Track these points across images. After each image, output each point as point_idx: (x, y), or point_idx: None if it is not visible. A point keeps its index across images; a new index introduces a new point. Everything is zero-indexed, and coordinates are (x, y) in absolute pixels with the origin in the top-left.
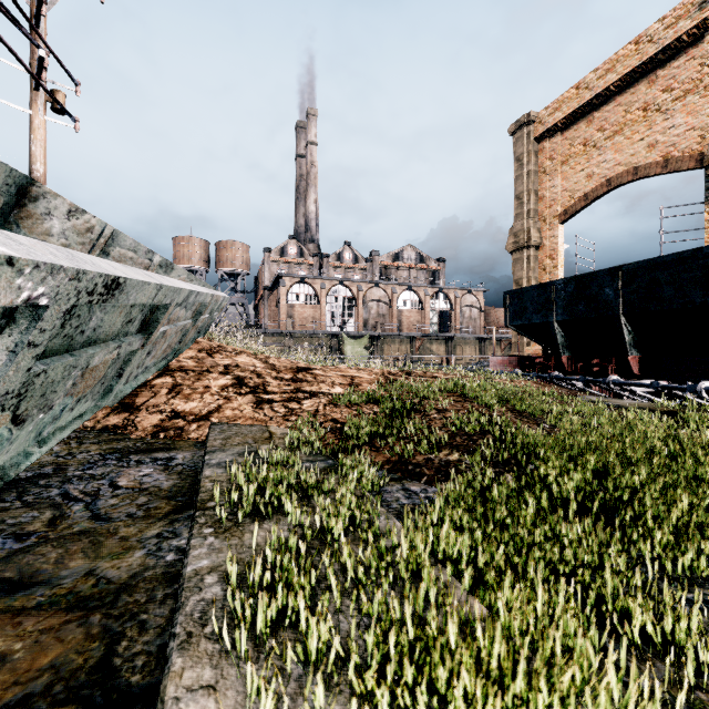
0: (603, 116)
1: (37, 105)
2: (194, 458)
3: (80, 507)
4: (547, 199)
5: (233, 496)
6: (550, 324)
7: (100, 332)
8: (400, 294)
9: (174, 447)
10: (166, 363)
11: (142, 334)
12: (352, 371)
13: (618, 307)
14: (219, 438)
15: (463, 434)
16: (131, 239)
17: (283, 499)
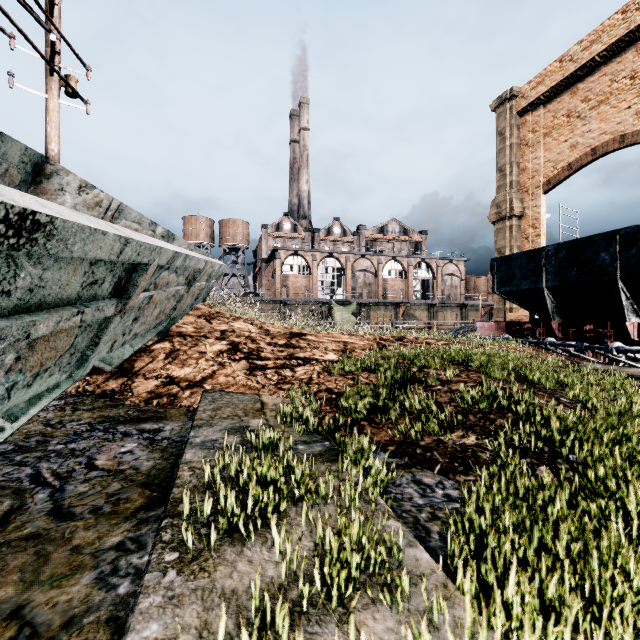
0: (587, 87)
1: (51, 90)
2: (182, 430)
3: (44, 496)
4: (530, 171)
5: (206, 506)
6: (539, 289)
7: (44, 294)
8: (385, 264)
9: (164, 416)
10: (166, 329)
11: (118, 298)
12: (345, 337)
13: (615, 272)
14: (209, 408)
15: (477, 412)
16: (136, 212)
17: (270, 510)
